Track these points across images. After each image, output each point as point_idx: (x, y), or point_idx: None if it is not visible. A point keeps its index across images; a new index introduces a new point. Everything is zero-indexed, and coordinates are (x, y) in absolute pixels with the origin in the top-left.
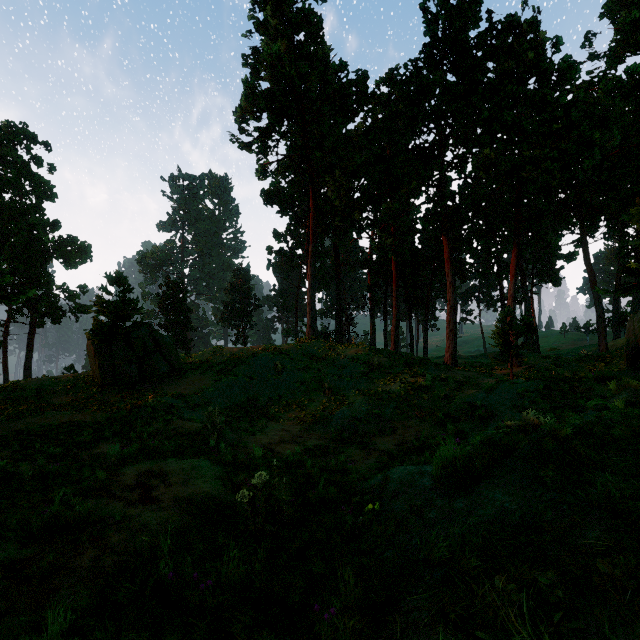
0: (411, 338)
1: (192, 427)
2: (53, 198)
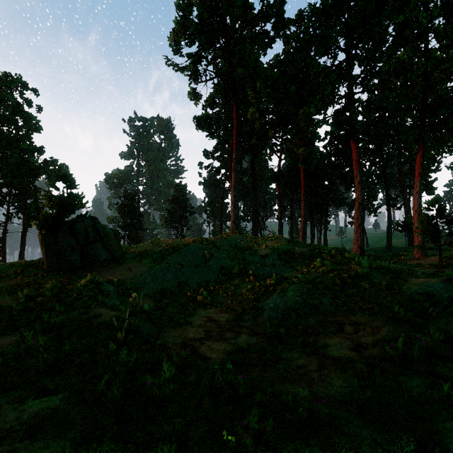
0: (312, 236)
1: (107, 317)
2: (39, 130)
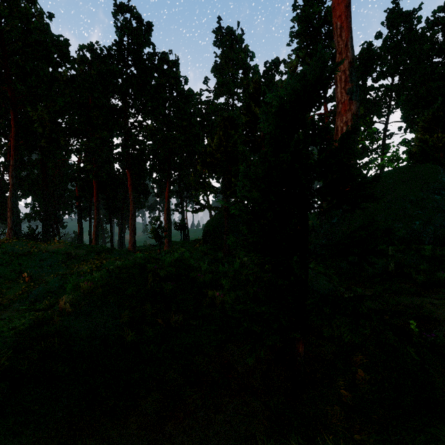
0: (111, 235)
1: None
2: None
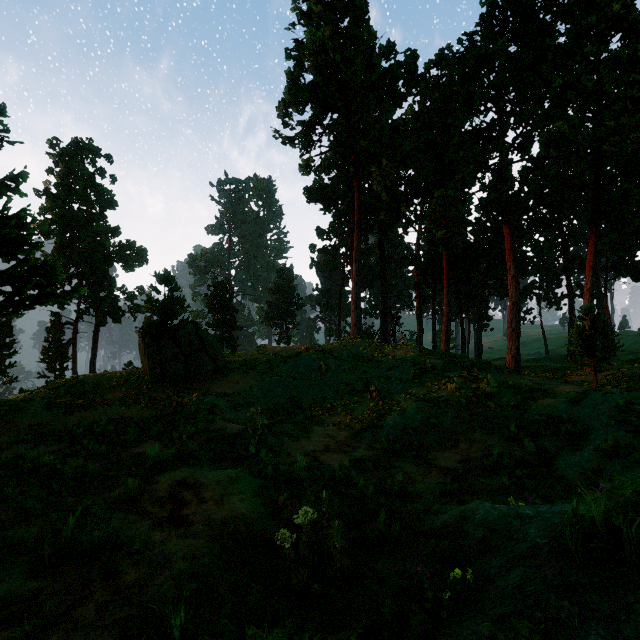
0: (462, 339)
1: (233, 429)
2: (114, 206)
